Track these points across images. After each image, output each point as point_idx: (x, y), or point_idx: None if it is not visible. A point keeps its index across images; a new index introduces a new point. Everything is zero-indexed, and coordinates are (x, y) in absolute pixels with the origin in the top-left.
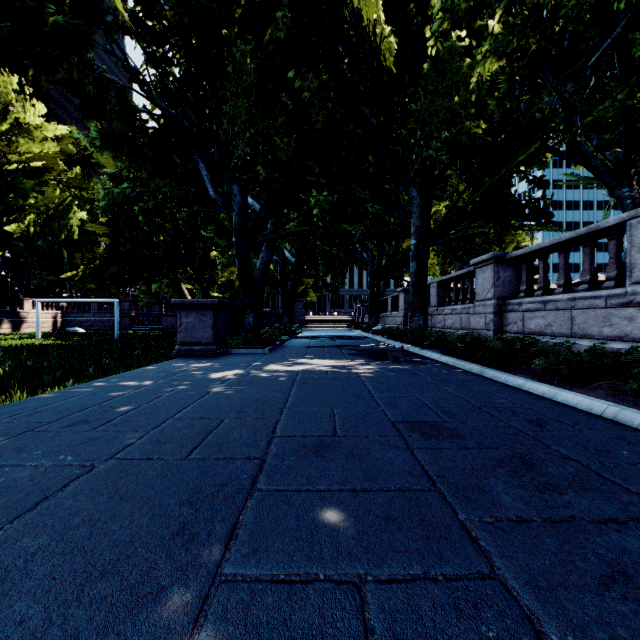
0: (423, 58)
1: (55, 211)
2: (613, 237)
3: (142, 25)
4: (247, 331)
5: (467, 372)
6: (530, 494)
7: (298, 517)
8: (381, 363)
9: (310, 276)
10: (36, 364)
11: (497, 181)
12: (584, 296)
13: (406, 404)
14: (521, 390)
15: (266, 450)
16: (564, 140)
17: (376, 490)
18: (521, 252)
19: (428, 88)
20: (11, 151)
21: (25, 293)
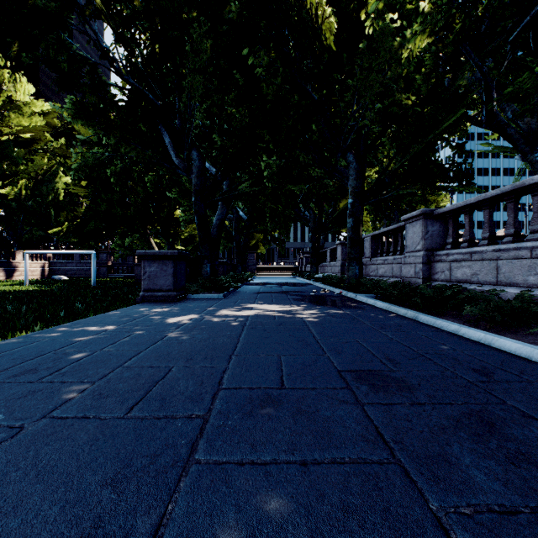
0: (359, 39)
1: (43, 176)
2: (537, 193)
3: (112, 9)
4: (205, 279)
5: (402, 317)
6: (504, 468)
7: (238, 506)
8: (323, 308)
9: (260, 231)
10: (13, 309)
11: (424, 147)
12: (509, 247)
13: (350, 350)
14: (456, 335)
15: (210, 406)
16: (482, 112)
17: (328, 462)
18: (448, 208)
19: (363, 65)
20: (4, 124)
21: (18, 246)
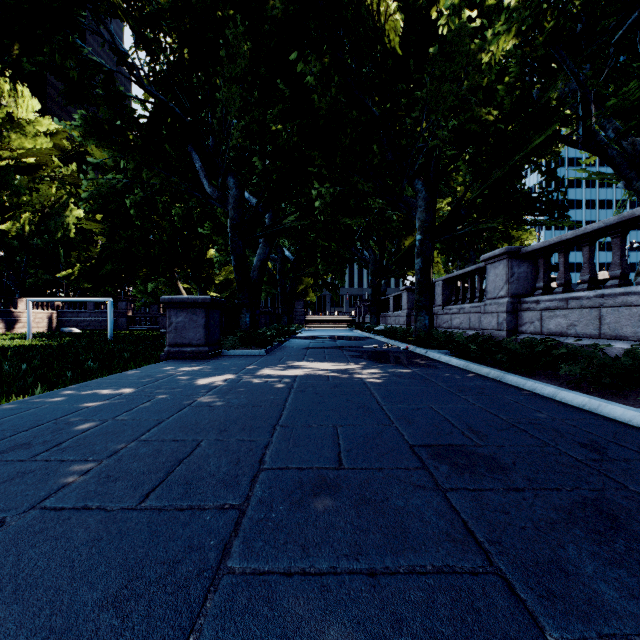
0: (429, 43)
1: (51, 209)
2: None
3: (131, 6)
4: (243, 331)
5: (484, 377)
6: (639, 581)
7: (285, 637)
8: (387, 366)
9: (310, 275)
10: (11, 367)
11: (508, 172)
12: (615, 292)
13: (423, 419)
14: (553, 400)
15: (248, 492)
16: (577, 130)
17: (405, 572)
18: (539, 246)
19: (435, 73)
20: (3, 146)
21: (20, 292)
